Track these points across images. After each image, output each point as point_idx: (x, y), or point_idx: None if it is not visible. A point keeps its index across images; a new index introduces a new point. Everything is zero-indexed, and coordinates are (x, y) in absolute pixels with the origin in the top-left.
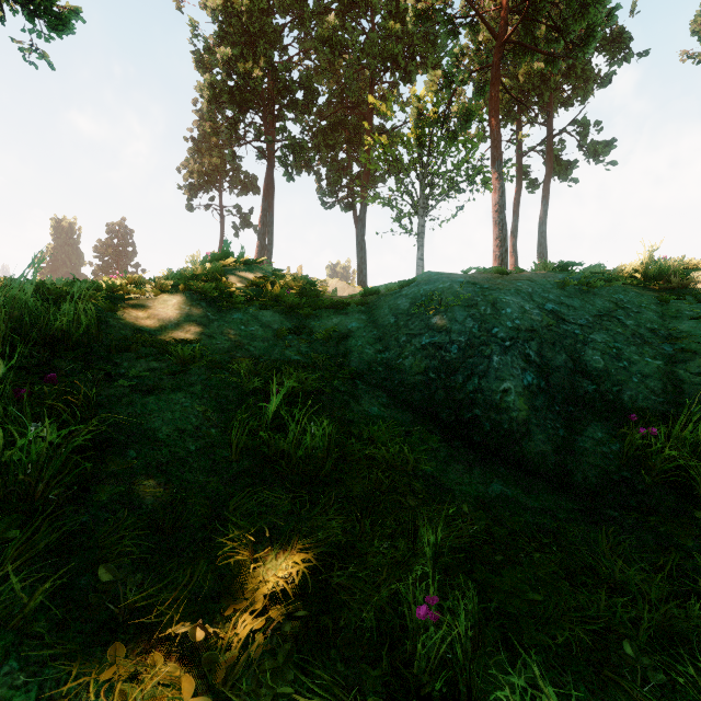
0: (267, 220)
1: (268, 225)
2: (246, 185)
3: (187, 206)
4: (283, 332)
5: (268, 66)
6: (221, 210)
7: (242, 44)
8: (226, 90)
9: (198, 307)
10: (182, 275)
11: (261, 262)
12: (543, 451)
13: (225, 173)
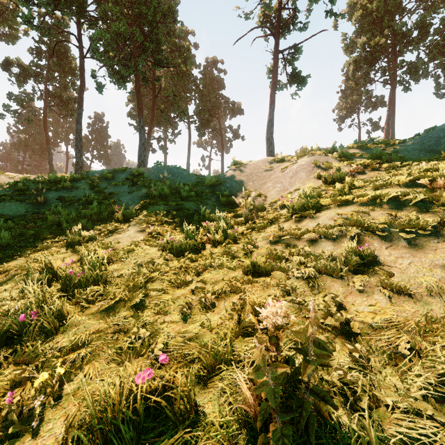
0: (390, 121)
1: (391, 124)
2: (376, 104)
3: (338, 129)
4: (381, 150)
5: (390, 31)
6: (359, 125)
7: (372, 28)
8: (362, 59)
9: (358, 150)
10: (352, 145)
11: (377, 138)
12: (442, 153)
13: (361, 102)
